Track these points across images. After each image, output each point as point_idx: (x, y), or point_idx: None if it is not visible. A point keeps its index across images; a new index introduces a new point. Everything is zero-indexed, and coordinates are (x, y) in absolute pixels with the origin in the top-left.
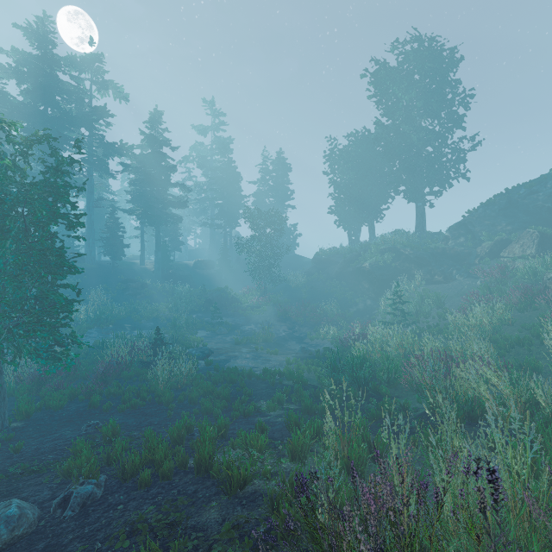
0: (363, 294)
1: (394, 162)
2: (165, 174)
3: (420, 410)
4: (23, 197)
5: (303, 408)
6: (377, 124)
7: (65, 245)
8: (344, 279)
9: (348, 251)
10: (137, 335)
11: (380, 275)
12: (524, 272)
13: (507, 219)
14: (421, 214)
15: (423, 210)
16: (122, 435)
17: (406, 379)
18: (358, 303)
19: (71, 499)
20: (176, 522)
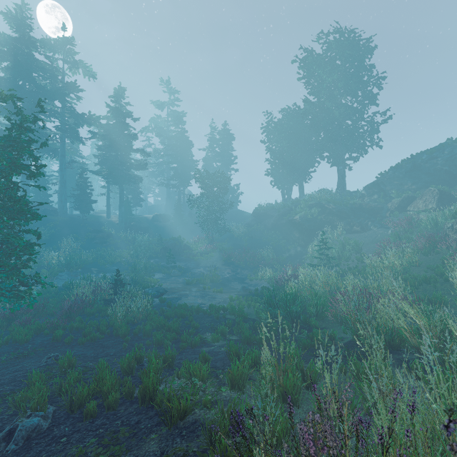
0: (294, 242)
1: (320, 132)
2: (127, 141)
3: (345, 340)
4: None
5: (243, 339)
6: (305, 101)
7: (41, 201)
8: (278, 230)
9: (281, 206)
10: (102, 277)
11: (308, 226)
12: (427, 222)
13: (412, 180)
14: (342, 176)
15: (344, 172)
16: (78, 365)
17: (332, 313)
18: (290, 249)
19: (15, 433)
20: (115, 456)
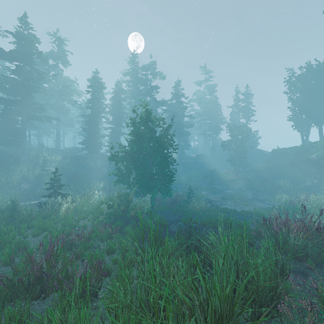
0: (311, 175)
1: None
2: (182, 111)
3: None
4: (159, 140)
5: None
6: None
7: None
8: (295, 165)
9: (298, 147)
10: (175, 190)
11: None
12: None
13: None
14: None
15: None
16: None
17: None
18: (306, 181)
19: (192, 226)
20: None
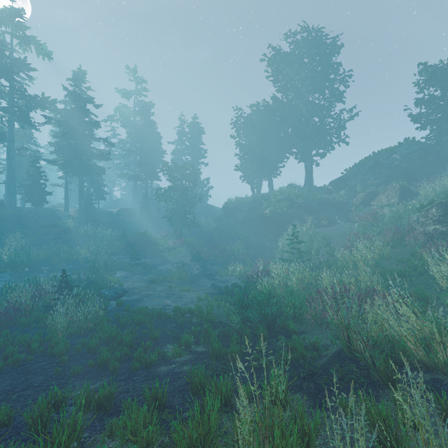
0: (264, 236)
1: (288, 128)
2: (88, 129)
3: (331, 349)
4: None
5: (210, 353)
6: (275, 96)
7: None
8: (248, 224)
9: (251, 200)
10: (51, 277)
11: (278, 220)
12: (392, 216)
13: (375, 176)
14: (309, 171)
15: (311, 168)
16: None
17: (311, 314)
18: (260, 244)
19: None
20: None
